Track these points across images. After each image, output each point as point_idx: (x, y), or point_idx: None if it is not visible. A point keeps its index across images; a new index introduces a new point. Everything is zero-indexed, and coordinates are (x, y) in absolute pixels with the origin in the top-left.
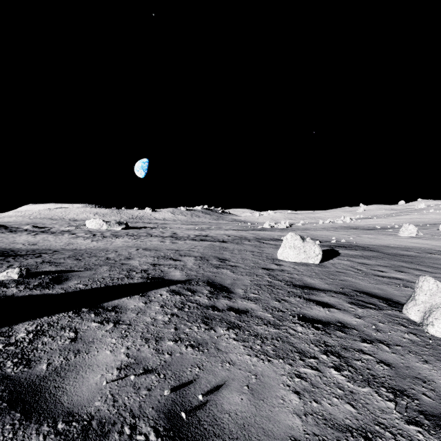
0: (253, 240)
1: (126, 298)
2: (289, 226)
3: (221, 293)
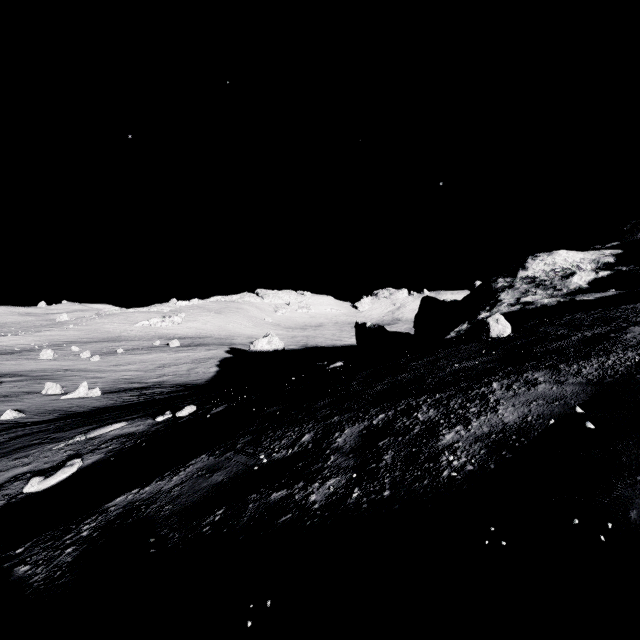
0: None
1: None
2: None
3: None
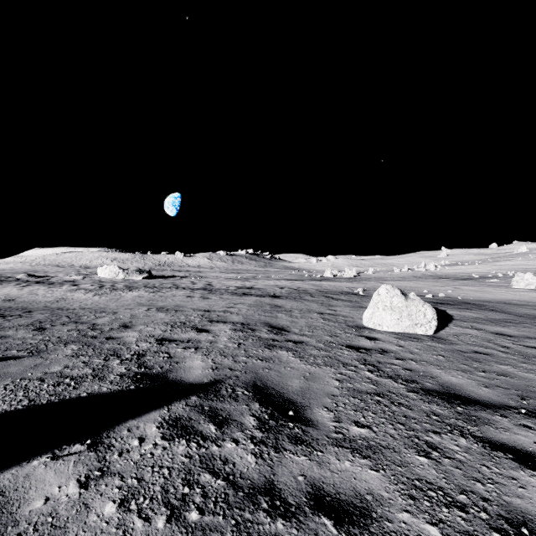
0: (316, 293)
1: (46, 456)
2: (356, 275)
3: (285, 424)
